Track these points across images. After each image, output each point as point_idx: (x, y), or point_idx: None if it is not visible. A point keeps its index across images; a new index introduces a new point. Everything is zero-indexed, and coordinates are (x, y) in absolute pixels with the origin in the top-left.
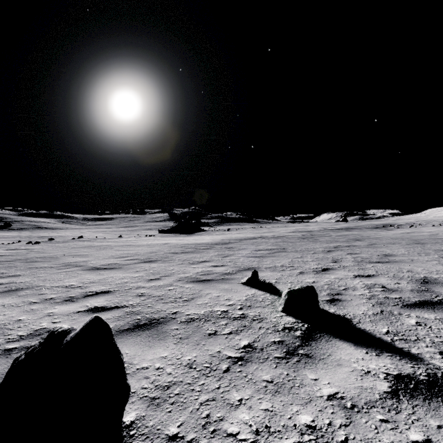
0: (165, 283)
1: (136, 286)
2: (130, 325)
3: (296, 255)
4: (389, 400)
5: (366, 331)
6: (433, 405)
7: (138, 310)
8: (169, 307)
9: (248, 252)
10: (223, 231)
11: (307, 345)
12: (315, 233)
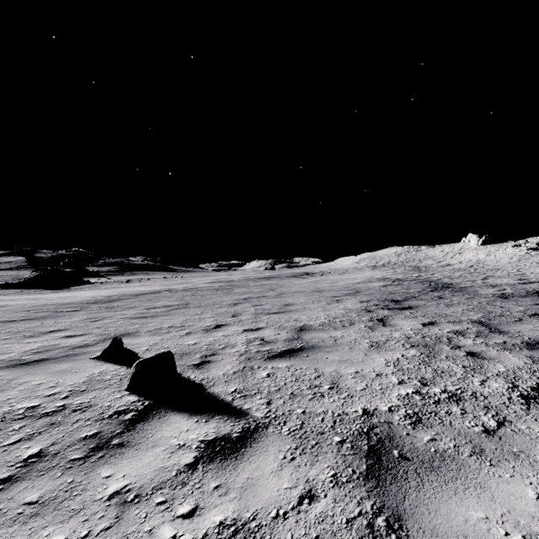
0: None
1: None
2: None
3: (197, 311)
4: (184, 474)
5: (213, 395)
6: (226, 463)
7: None
8: None
9: (137, 311)
10: (119, 283)
11: (131, 429)
12: (234, 283)
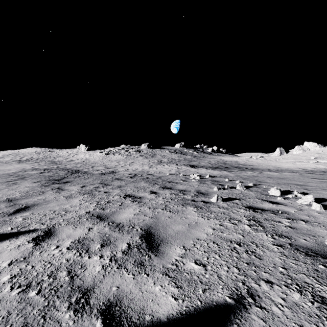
0: None
1: None
2: None
3: None
4: (37, 247)
5: None
6: (52, 238)
7: None
8: None
9: None
10: None
11: None
12: None
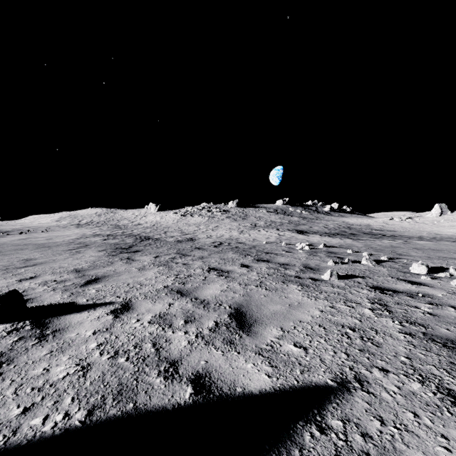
0: None
1: None
2: None
3: None
4: (117, 319)
5: (76, 305)
6: (131, 311)
7: None
8: None
9: None
10: None
11: (48, 327)
12: None
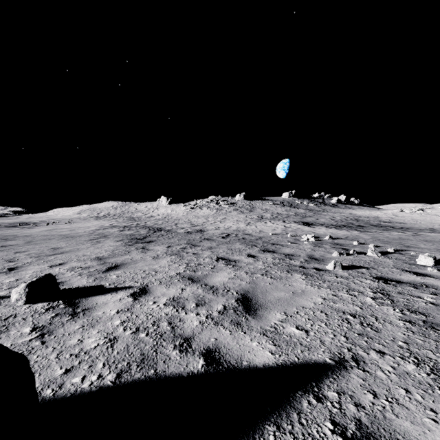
0: None
1: None
2: None
3: None
4: (136, 301)
5: (100, 288)
6: (148, 295)
7: None
8: None
9: None
10: None
11: (78, 306)
12: None
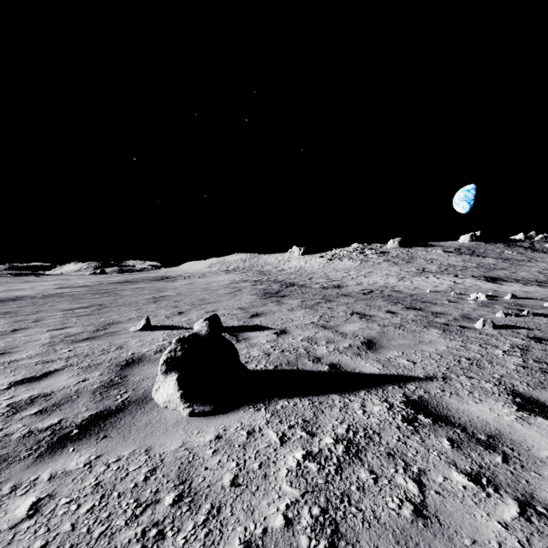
0: (40, 351)
1: (0, 363)
2: (117, 367)
3: (131, 308)
4: (279, 337)
5: (250, 328)
6: (287, 334)
7: (90, 364)
8: (117, 354)
9: (60, 313)
10: None
11: (239, 337)
12: (100, 288)
